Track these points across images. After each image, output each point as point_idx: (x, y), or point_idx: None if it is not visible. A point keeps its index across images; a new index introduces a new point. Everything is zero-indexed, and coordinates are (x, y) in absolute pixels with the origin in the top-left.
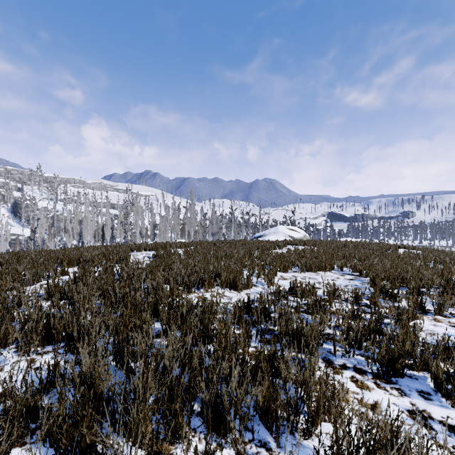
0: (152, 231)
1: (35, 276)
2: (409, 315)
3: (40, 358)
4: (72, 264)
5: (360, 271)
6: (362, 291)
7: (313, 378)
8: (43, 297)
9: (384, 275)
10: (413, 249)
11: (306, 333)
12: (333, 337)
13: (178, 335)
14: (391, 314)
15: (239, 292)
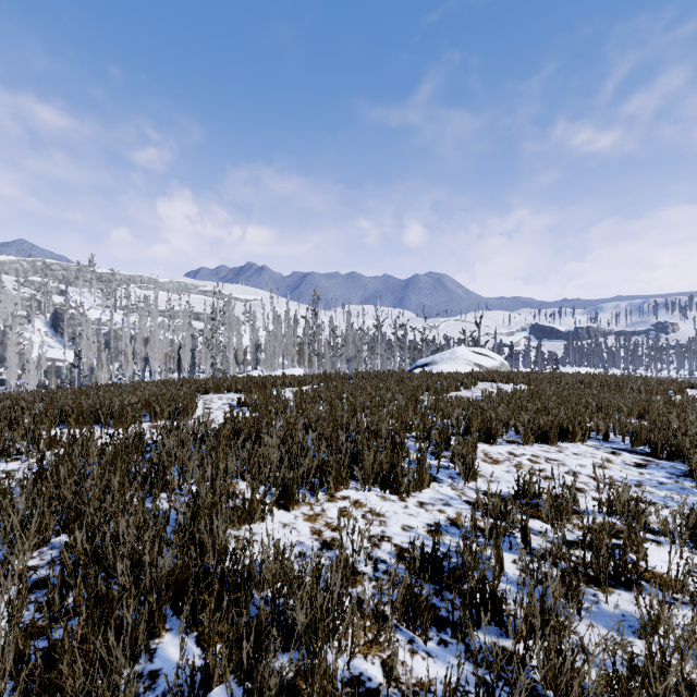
0: (253, 355)
1: None
2: None
3: None
4: (86, 421)
5: (653, 446)
6: None
7: None
8: None
9: None
10: None
11: None
12: None
13: None
14: None
15: (402, 499)
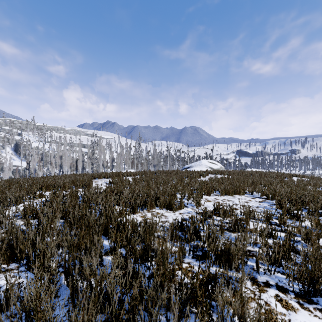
0: (111, 163)
1: (18, 198)
2: (315, 234)
3: (3, 276)
4: (49, 188)
5: (267, 195)
6: (273, 212)
7: (254, 320)
8: (21, 216)
9: (287, 198)
10: (303, 177)
11: (232, 252)
12: (256, 256)
13: (124, 252)
14: (301, 234)
15: (174, 212)
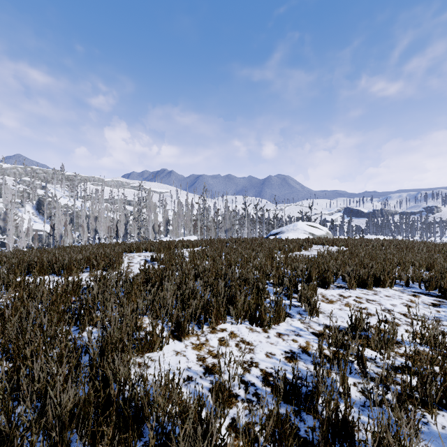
0: (165, 227)
1: None
2: None
3: None
4: (45, 271)
5: (443, 290)
6: None
7: None
8: None
9: None
10: None
11: None
12: None
13: None
14: None
15: (265, 330)
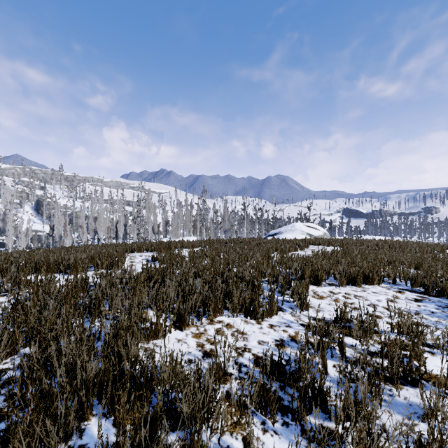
0: (164, 228)
1: None
2: None
3: None
4: (52, 270)
5: (426, 287)
6: None
7: None
8: None
9: None
10: None
11: None
12: None
13: None
14: None
15: (259, 322)
